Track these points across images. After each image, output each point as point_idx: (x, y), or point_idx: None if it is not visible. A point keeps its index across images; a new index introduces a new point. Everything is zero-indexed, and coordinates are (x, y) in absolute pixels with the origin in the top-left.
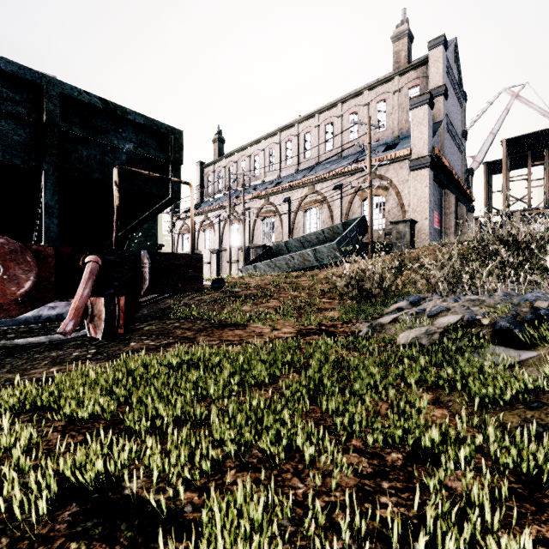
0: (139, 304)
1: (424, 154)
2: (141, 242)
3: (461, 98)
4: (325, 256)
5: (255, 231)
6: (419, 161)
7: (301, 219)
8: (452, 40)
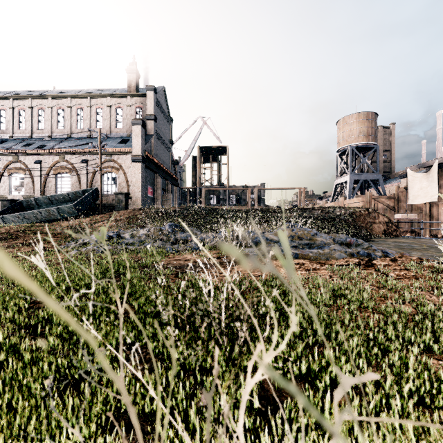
0: None
1: (139, 154)
2: None
3: (169, 120)
4: (66, 213)
5: (1, 183)
6: (137, 157)
7: (53, 179)
8: (162, 88)
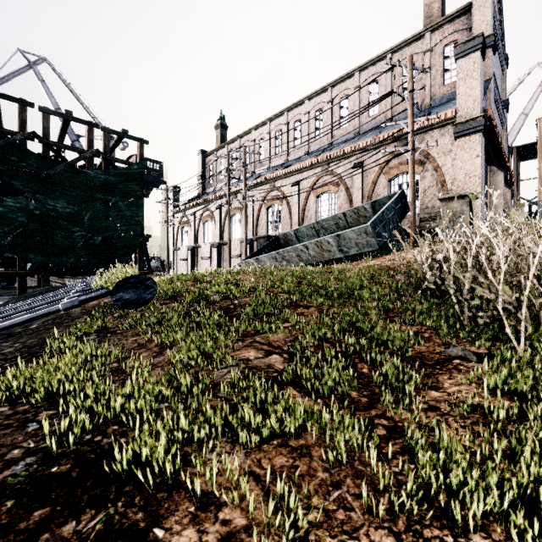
0: None
1: (474, 115)
2: (122, 231)
3: (503, 60)
4: (353, 245)
5: (259, 221)
6: (468, 125)
7: (313, 205)
8: None
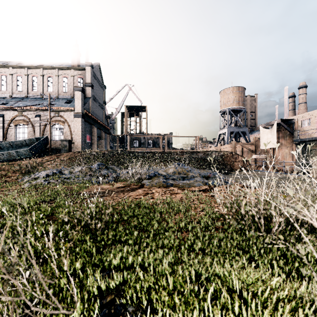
0: None
1: (79, 112)
2: None
3: (103, 87)
4: (23, 154)
5: None
6: (78, 114)
7: (13, 129)
8: (97, 64)
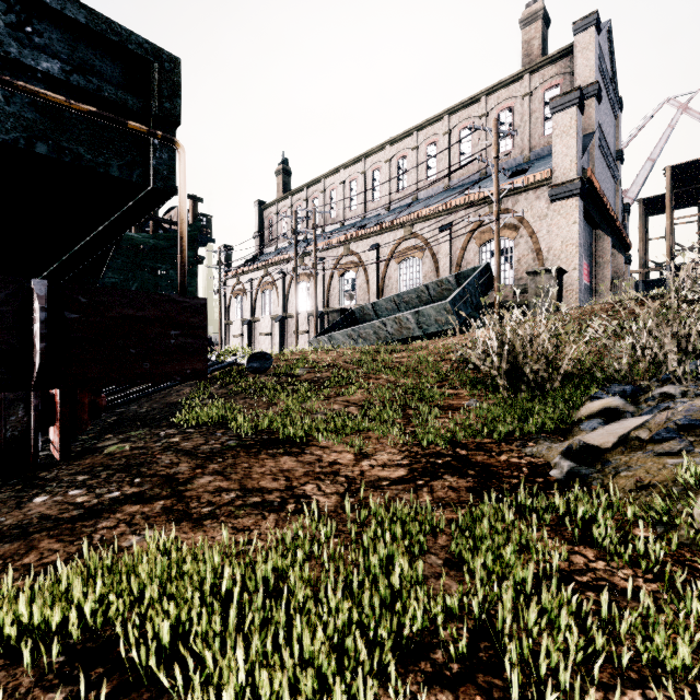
0: (100, 400)
1: (571, 177)
2: None
3: (615, 105)
4: (432, 322)
5: (331, 290)
6: (565, 187)
7: (394, 273)
8: (605, 23)
